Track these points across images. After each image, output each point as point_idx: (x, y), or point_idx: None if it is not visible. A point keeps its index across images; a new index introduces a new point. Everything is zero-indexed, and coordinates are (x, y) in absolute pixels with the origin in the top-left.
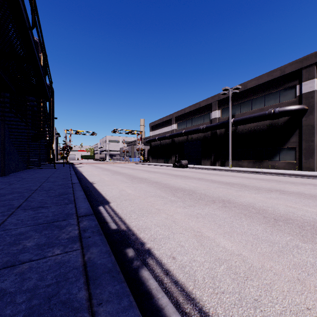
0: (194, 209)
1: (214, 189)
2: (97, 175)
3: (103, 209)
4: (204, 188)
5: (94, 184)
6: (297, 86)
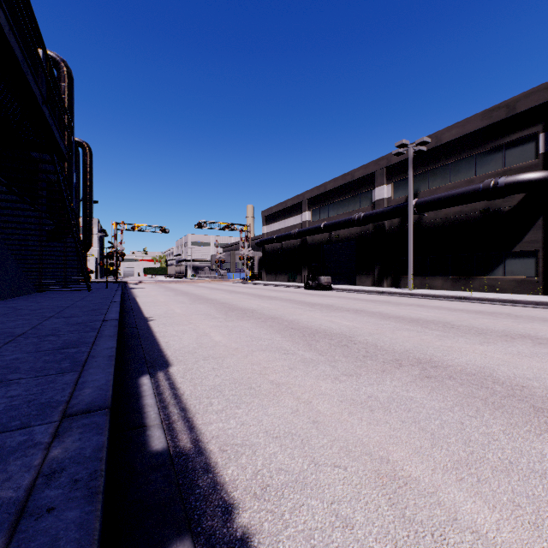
0: (360, 383)
1: (392, 333)
2: (164, 303)
3: (147, 385)
4: (370, 332)
5: (152, 321)
6: (540, 135)
